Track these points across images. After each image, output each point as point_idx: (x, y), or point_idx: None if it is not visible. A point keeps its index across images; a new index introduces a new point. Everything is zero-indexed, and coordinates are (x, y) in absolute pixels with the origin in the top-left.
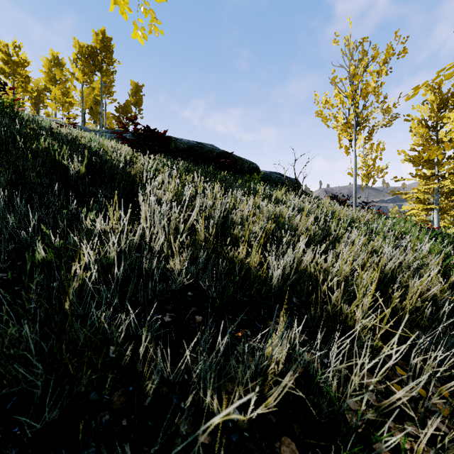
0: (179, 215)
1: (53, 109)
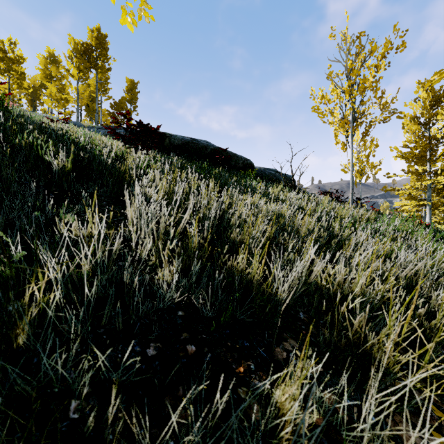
0: (171, 215)
1: (49, 106)
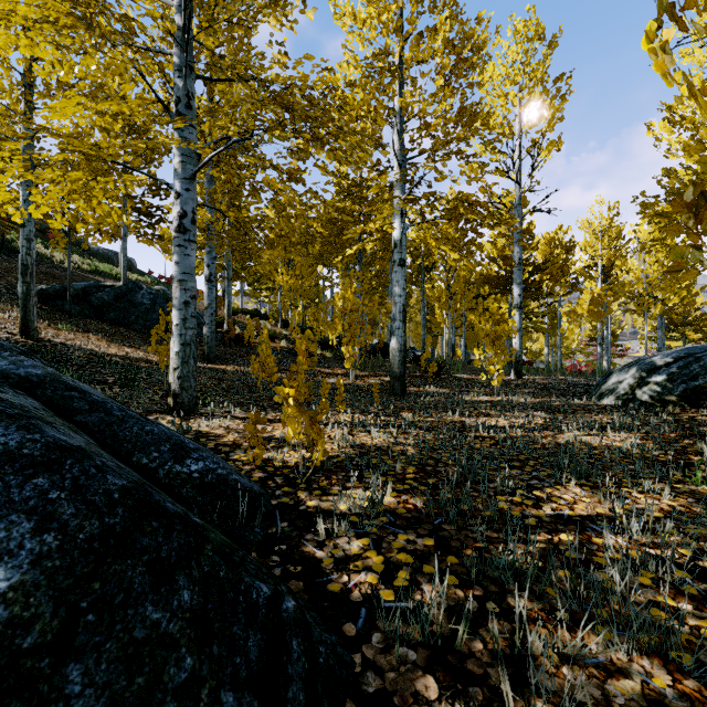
0: None
1: None
